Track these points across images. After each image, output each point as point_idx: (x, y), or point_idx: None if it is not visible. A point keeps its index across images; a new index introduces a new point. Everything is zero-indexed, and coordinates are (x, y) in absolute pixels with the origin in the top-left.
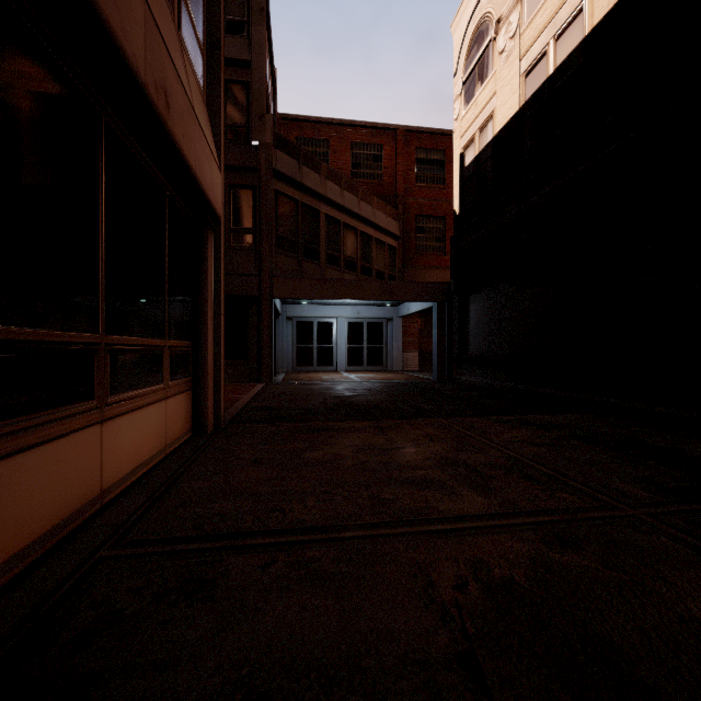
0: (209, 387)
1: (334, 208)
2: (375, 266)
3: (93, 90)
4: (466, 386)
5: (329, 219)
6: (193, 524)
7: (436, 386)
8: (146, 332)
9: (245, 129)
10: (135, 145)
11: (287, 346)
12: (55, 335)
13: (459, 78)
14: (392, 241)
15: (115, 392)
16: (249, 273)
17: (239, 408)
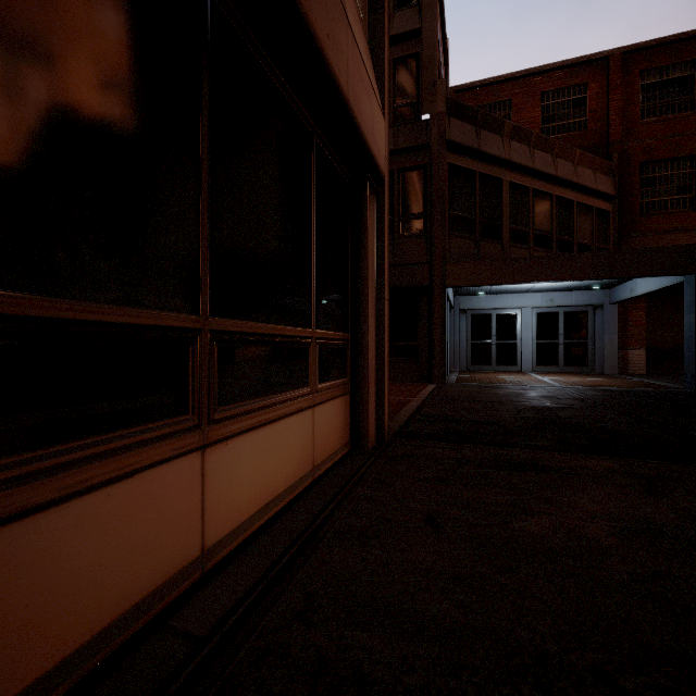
0: (370, 390)
1: (520, 173)
2: (577, 239)
3: None
4: None
5: (513, 188)
6: (306, 695)
7: None
8: (282, 317)
9: (415, 105)
10: (264, 55)
11: (460, 342)
12: (102, 312)
13: None
14: (603, 204)
15: (229, 402)
16: (418, 261)
17: (407, 414)
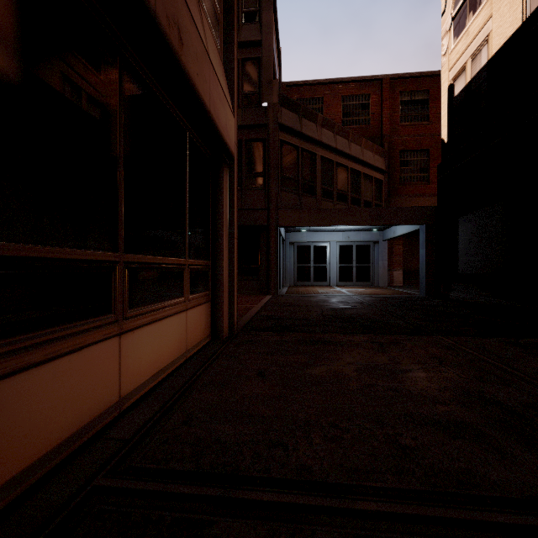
0: (224, 299)
1: (328, 151)
2: (363, 197)
3: (111, 24)
4: (456, 302)
5: (323, 160)
6: (192, 451)
7: (425, 301)
8: (166, 252)
9: (257, 95)
10: (155, 84)
11: (289, 265)
12: (66, 253)
13: (447, 15)
14: (378, 175)
15: (135, 306)
16: (260, 207)
17: (250, 316)
